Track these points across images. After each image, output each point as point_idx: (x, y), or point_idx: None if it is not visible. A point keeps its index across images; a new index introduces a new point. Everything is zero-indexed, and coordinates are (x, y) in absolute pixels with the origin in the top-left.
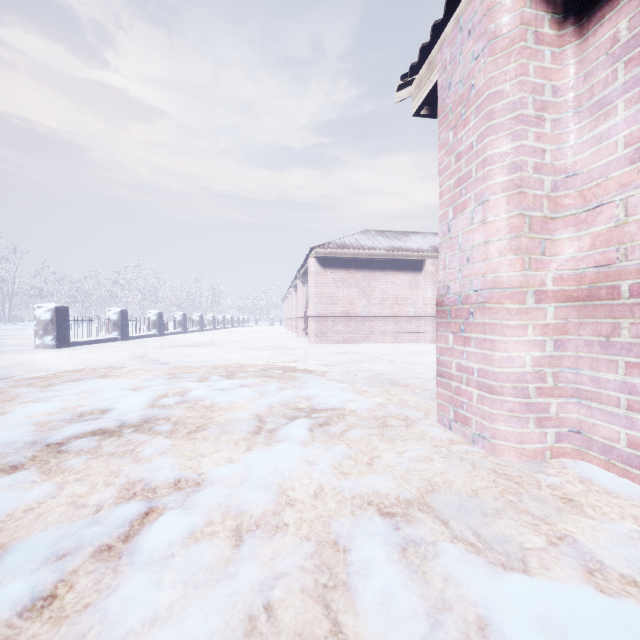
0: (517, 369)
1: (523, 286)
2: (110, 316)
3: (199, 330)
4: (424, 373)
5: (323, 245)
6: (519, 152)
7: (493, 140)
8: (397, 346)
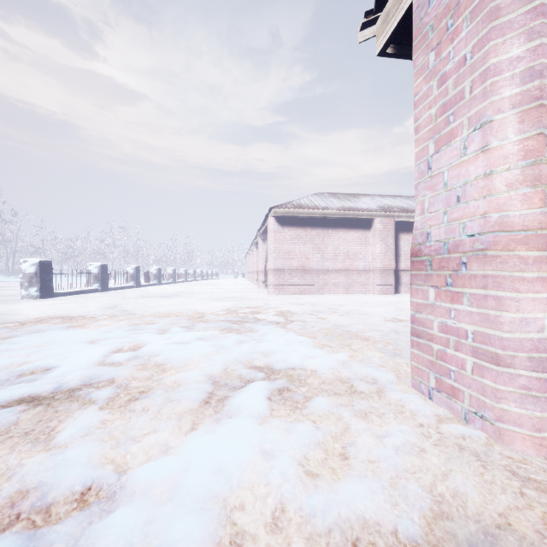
0: (533, 334)
1: (544, 227)
2: (91, 270)
3: (172, 282)
4: (380, 325)
5: (281, 205)
6: (538, 53)
7: (498, 44)
8: (348, 297)
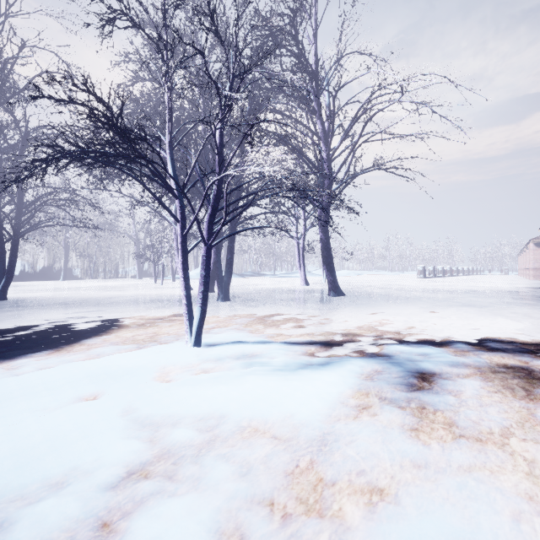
0: None
1: None
2: (429, 268)
3: (456, 275)
4: None
5: (538, 237)
6: None
7: None
8: None
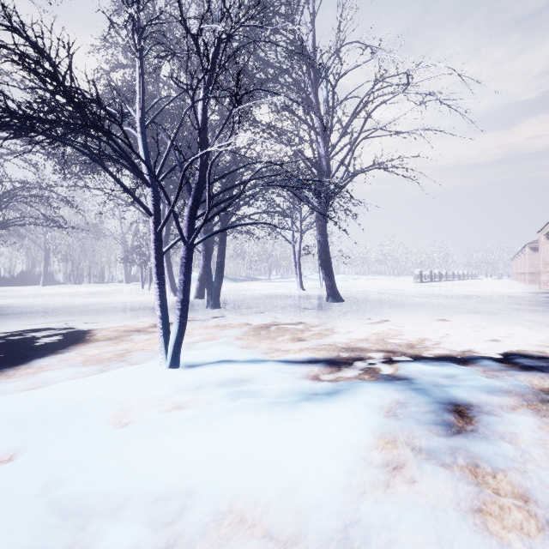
0: (543, 280)
1: (543, 271)
2: (426, 273)
3: (451, 280)
4: None
5: (533, 241)
6: (543, 256)
7: (540, 254)
8: None
